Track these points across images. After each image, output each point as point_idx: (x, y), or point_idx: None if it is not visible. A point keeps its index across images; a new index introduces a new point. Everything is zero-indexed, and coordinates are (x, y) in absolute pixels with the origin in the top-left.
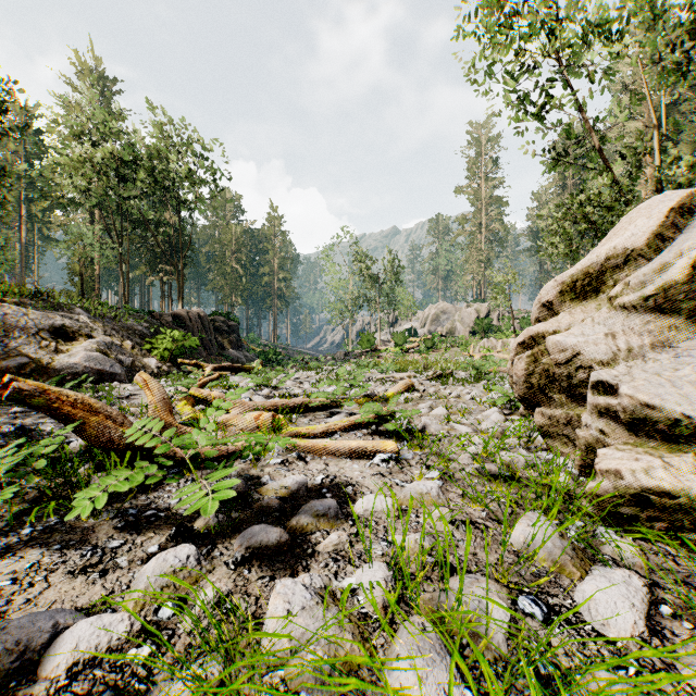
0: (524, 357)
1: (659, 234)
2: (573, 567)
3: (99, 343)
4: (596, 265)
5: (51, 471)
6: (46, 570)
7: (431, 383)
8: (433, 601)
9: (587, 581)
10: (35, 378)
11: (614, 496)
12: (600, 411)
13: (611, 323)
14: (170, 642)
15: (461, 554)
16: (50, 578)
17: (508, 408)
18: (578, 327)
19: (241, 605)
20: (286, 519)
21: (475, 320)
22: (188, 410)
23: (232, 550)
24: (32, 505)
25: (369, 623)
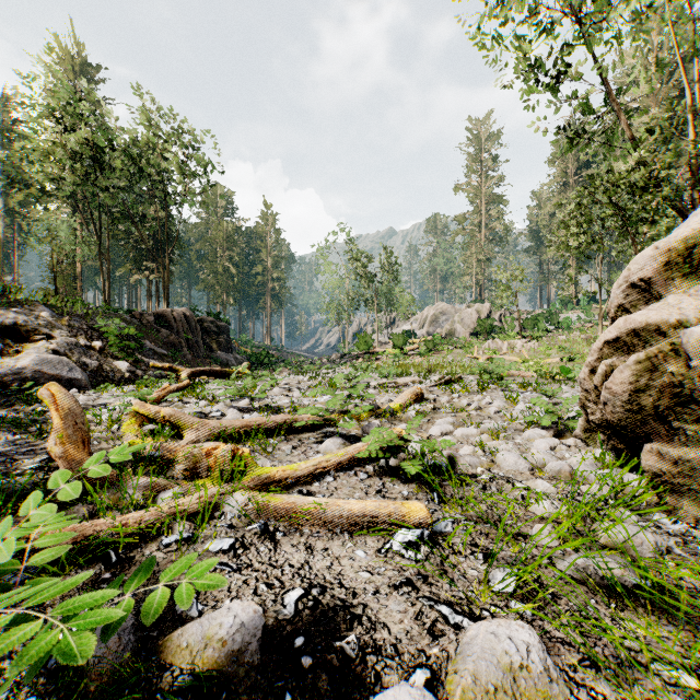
0: (629, 362)
1: None
2: None
3: (59, 343)
4: None
5: None
6: None
7: (439, 390)
8: None
9: None
10: None
11: None
12: None
13: None
14: None
15: None
16: None
17: (553, 427)
18: None
19: None
20: None
21: (478, 320)
22: (132, 432)
23: None
24: None
25: None
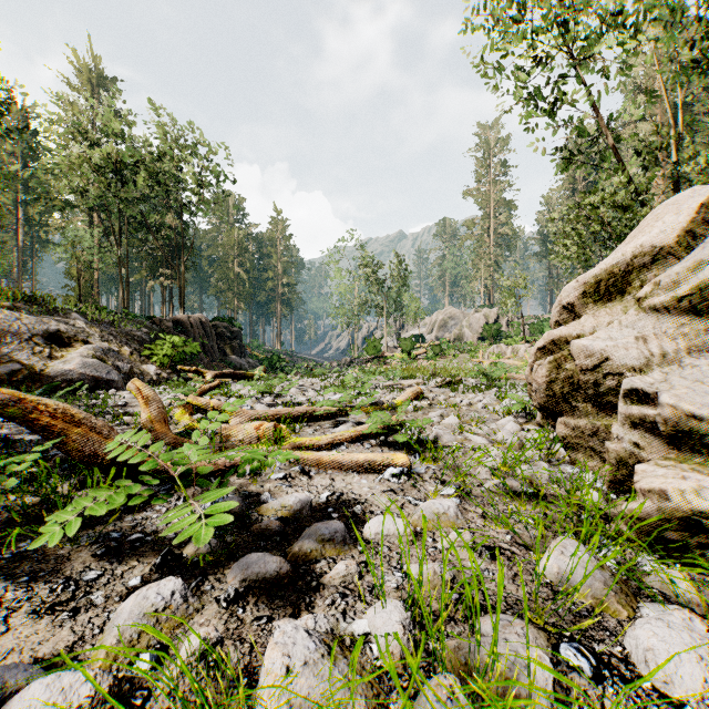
0: (546, 363)
1: (689, 231)
2: (618, 604)
3: (96, 349)
4: (621, 265)
5: (27, 489)
6: (7, 609)
7: (440, 390)
8: (460, 651)
9: (640, 625)
10: (28, 386)
11: (658, 519)
12: (634, 422)
13: (641, 326)
14: (144, 706)
15: (487, 587)
16: (11, 618)
17: (523, 417)
18: (604, 331)
19: (233, 655)
20: (287, 544)
21: (484, 325)
22: (186, 419)
23: (225, 583)
24: (3, 527)
25: (384, 680)
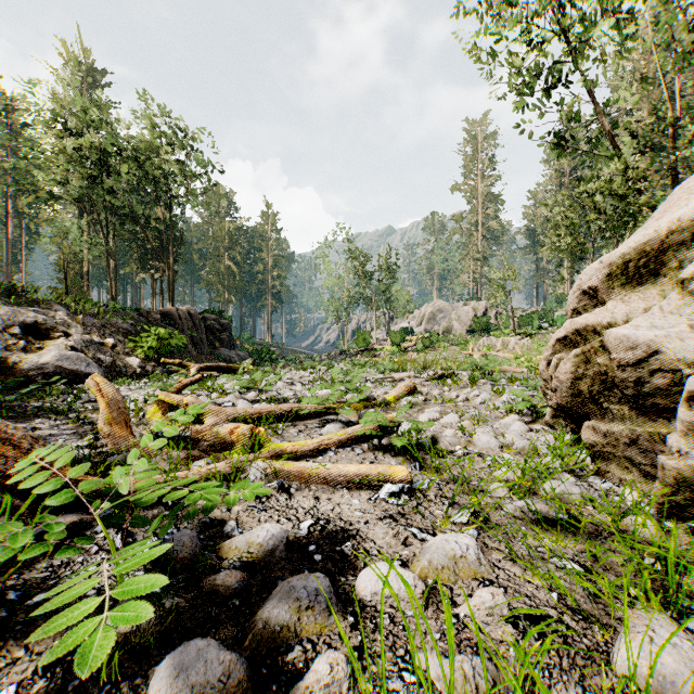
0: (570, 356)
1: None
2: None
3: (76, 341)
4: (654, 242)
5: None
6: None
7: (433, 384)
8: None
9: None
10: None
11: None
12: None
13: (688, 312)
14: None
15: None
16: None
17: (528, 415)
18: (642, 318)
19: None
20: (249, 611)
21: (473, 318)
22: (158, 418)
23: None
24: None
25: None
